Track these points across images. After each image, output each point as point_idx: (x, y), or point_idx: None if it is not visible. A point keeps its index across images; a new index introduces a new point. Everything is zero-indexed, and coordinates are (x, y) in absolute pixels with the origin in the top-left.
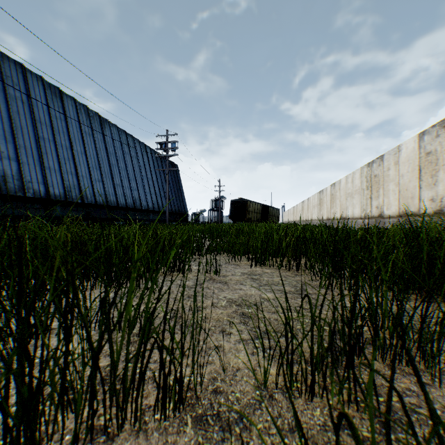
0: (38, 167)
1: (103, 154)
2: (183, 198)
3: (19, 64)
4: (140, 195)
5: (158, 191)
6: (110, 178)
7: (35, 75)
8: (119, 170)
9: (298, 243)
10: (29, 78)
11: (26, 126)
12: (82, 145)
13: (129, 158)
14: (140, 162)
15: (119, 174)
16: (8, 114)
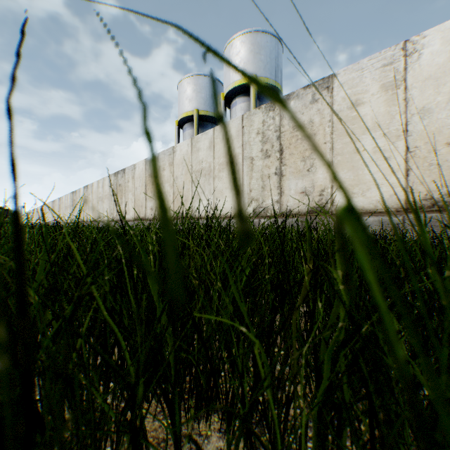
0: None
1: None
2: None
3: None
4: None
5: None
6: None
7: None
8: None
9: None
10: None
11: None
12: None
13: None
14: None
15: None
16: None
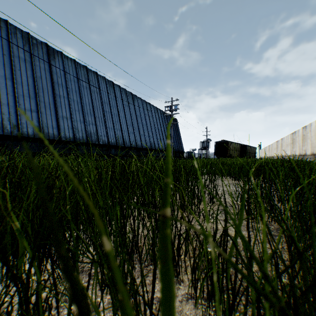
0: (104, 128)
1: (134, 116)
2: (181, 141)
3: (95, 72)
4: (154, 140)
5: (164, 137)
6: (138, 131)
7: (102, 77)
8: (142, 125)
9: (260, 169)
10: (99, 79)
11: (98, 105)
12: (123, 113)
13: (148, 117)
14: (154, 119)
15: (142, 128)
16: (91, 100)
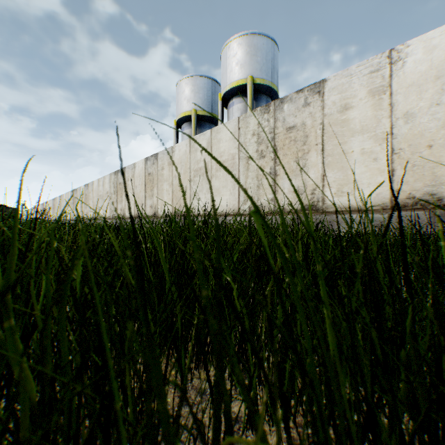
0: None
1: None
2: None
3: None
4: None
5: None
6: None
7: None
8: None
9: None
10: None
11: None
12: None
13: None
14: None
15: None
16: None
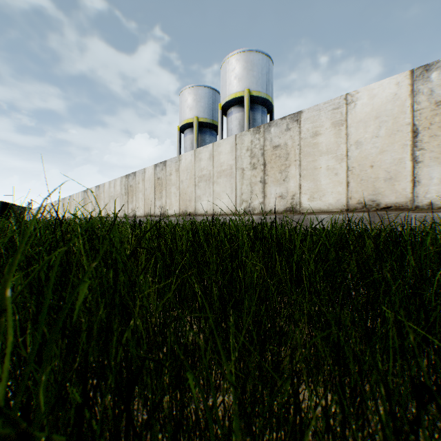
0: None
1: None
2: None
3: None
4: None
5: None
6: None
7: None
8: None
9: None
10: None
11: None
12: None
13: None
14: None
15: None
16: None
